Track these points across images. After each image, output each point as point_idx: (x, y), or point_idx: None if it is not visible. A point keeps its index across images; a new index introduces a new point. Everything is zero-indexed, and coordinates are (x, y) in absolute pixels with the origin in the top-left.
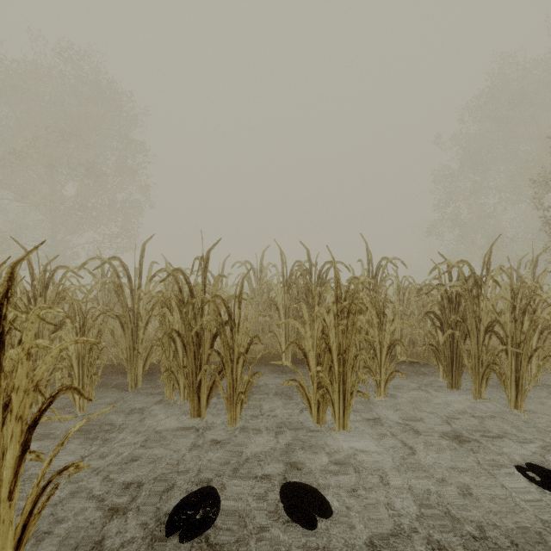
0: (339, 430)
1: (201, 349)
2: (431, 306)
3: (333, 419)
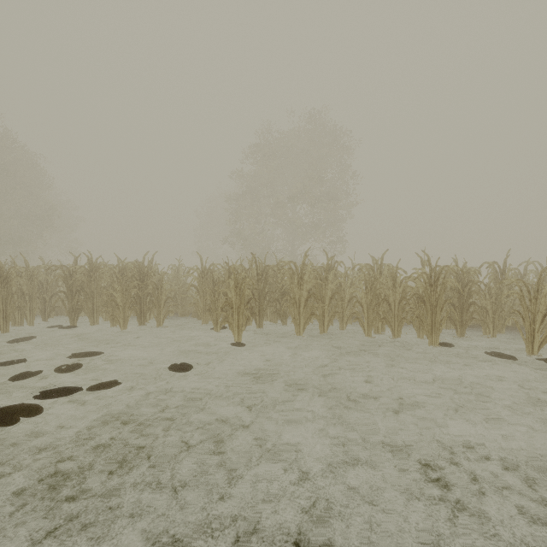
0: None
1: None
2: None
3: None
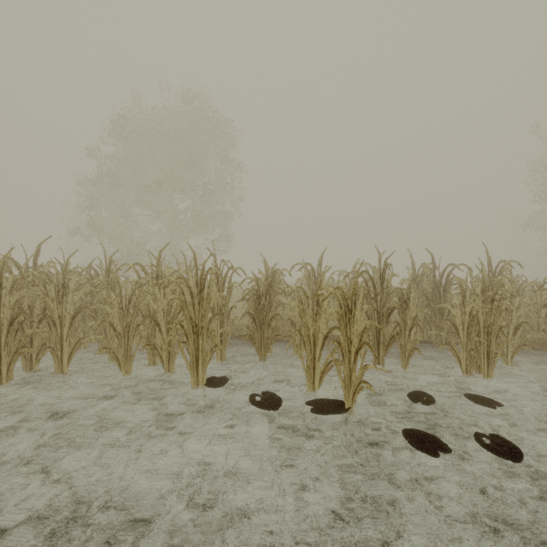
0: (483, 378)
1: (389, 320)
2: None
3: (475, 374)
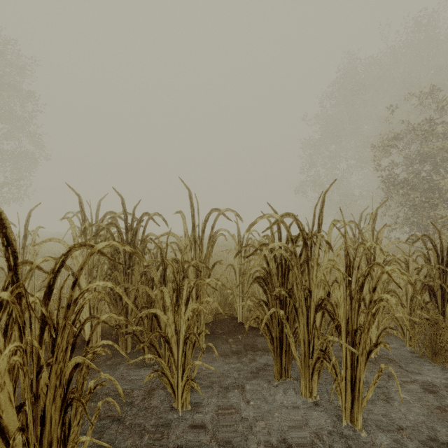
0: None
1: None
2: (254, 273)
3: None
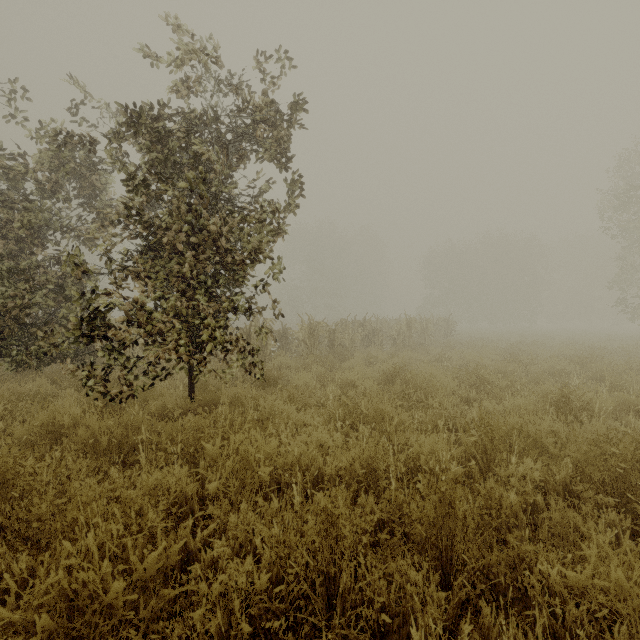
0: None
1: None
2: None
3: None
